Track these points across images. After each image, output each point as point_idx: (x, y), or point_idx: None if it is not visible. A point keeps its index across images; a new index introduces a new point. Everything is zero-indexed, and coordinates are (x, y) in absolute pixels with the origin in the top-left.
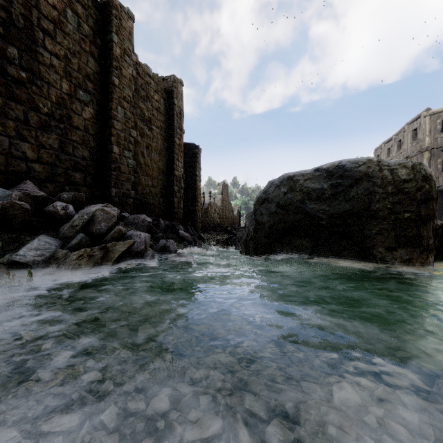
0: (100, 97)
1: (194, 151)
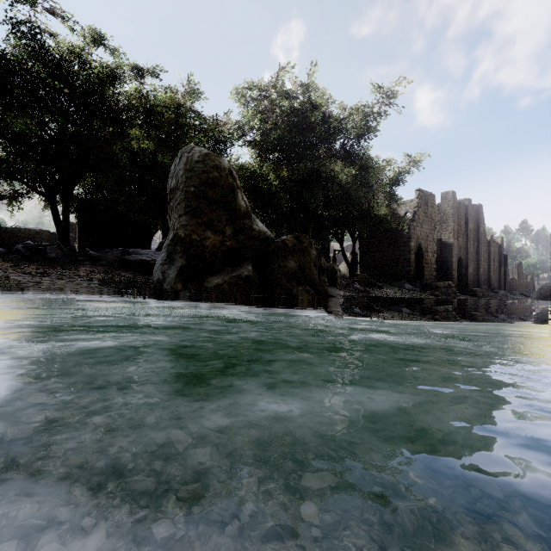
0: (487, 261)
1: (505, 258)
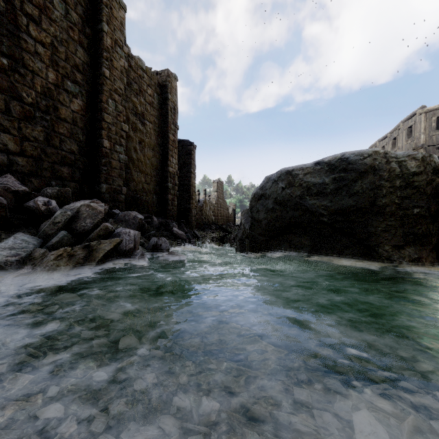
0: (90, 89)
1: (189, 148)
